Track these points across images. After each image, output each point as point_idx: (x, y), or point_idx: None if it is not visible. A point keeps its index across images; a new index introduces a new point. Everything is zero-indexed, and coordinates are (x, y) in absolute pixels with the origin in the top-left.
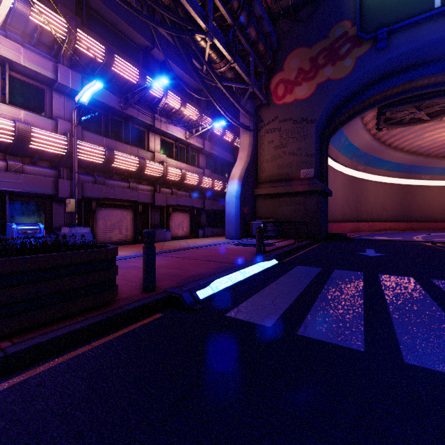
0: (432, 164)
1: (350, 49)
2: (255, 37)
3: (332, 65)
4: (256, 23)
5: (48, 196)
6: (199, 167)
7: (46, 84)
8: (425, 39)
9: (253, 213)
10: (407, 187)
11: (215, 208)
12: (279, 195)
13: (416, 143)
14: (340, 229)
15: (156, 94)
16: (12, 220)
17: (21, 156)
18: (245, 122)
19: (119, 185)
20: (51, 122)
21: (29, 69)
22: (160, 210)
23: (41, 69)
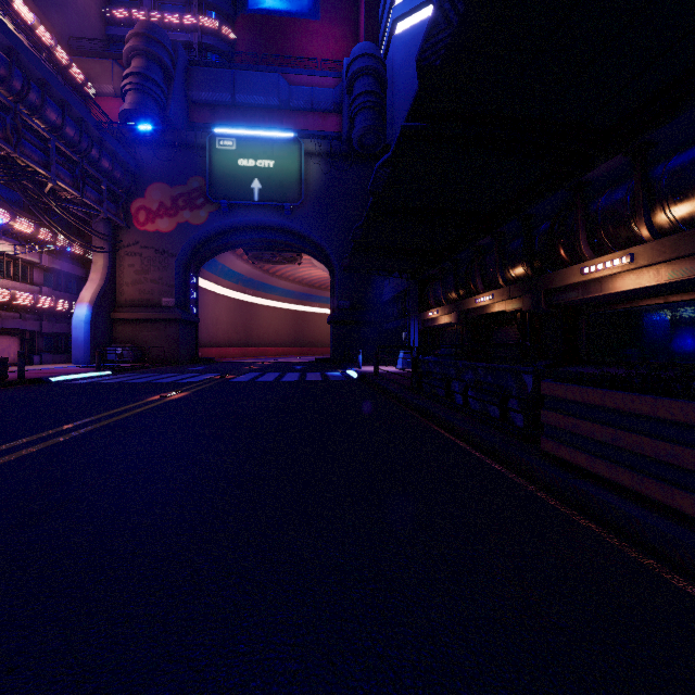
0: (318, 293)
1: (204, 203)
2: (108, 168)
3: (190, 210)
4: (111, 152)
5: None
6: (34, 283)
7: None
8: (252, 217)
9: (110, 337)
10: (300, 313)
11: (58, 331)
12: (140, 321)
13: (298, 275)
14: (221, 354)
15: None
16: None
17: None
18: (98, 241)
19: None
20: None
21: None
22: None
23: None
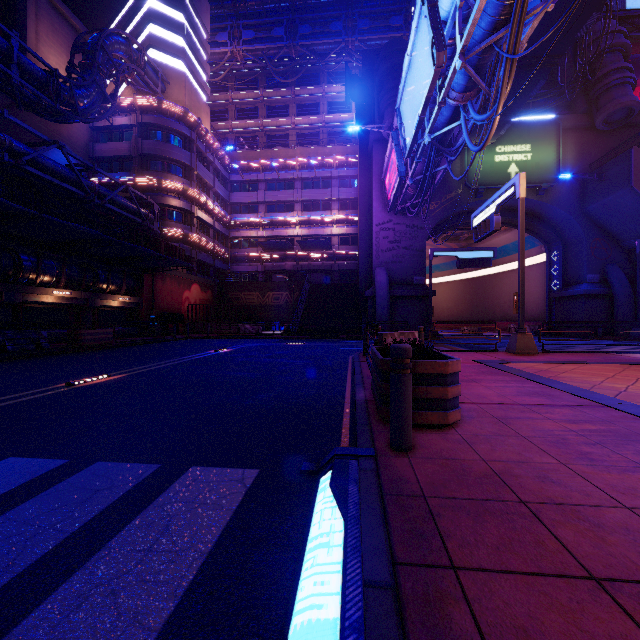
0: None
1: None
2: None
3: None
4: None
5: None
6: None
7: None
8: None
9: None
10: None
11: None
12: None
13: None
14: None
15: None
16: None
17: None
18: None
19: None
20: None
21: None
22: None
23: None
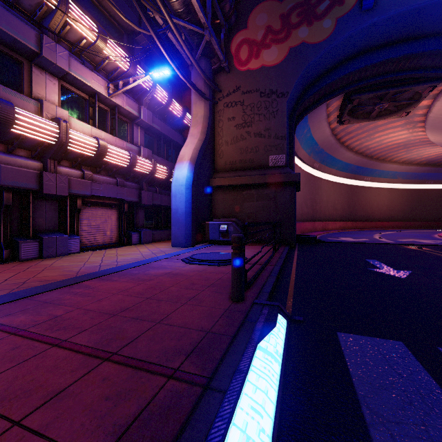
0: (373, 166)
1: (329, 7)
2: None
3: (307, 25)
4: None
5: None
6: (134, 143)
7: None
8: (416, 1)
9: (209, 210)
10: (352, 187)
11: (158, 202)
12: (242, 187)
13: (365, 144)
14: (300, 229)
15: None
16: None
17: None
18: (198, 87)
19: None
20: None
21: None
22: (60, 203)
23: None
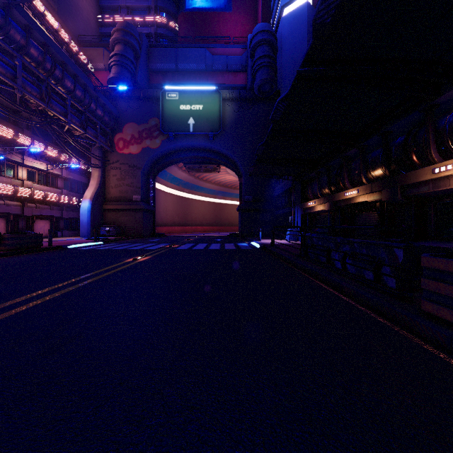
0: (230, 191)
1: (159, 134)
2: (101, 115)
3: (150, 139)
4: (102, 105)
5: None
6: (58, 187)
7: None
8: (189, 142)
9: (102, 220)
10: (218, 204)
11: (72, 216)
12: (119, 210)
13: (217, 179)
14: (169, 231)
15: (26, 143)
16: None
17: None
18: (95, 161)
19: None
20: None
21: None
22: (27, 218)
23: None
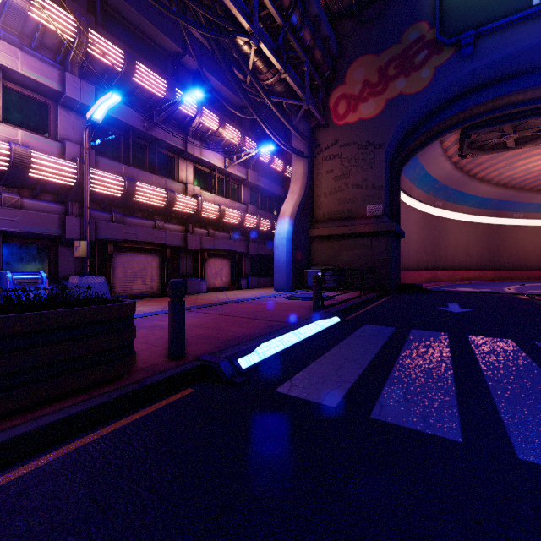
0: (526, 199)
1: (427, 57)
2: (311, 41)
3: (405, 76)
4: (312, 24)
5: (52, 237)
6: (242, 202)
7: (50, 97)
8: (520, 44)
9: (308, 258)
10: (495, 227)
11: (262, 252)
12: (339, 237)
13: (507, 173)
14: (414, 278)
15: (189, 111)
16: (7, 267)
17: (18, 188)
18: (298, 146)
19: (143, 225)
20: (56, 144)
21: (29, 78)
22: (194, 255)
23: (44, 79)
